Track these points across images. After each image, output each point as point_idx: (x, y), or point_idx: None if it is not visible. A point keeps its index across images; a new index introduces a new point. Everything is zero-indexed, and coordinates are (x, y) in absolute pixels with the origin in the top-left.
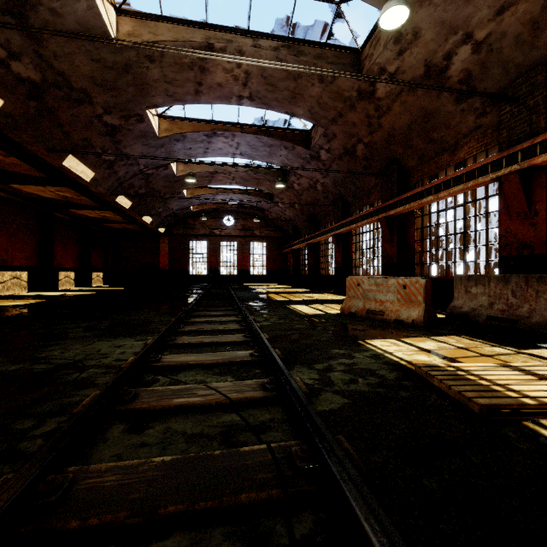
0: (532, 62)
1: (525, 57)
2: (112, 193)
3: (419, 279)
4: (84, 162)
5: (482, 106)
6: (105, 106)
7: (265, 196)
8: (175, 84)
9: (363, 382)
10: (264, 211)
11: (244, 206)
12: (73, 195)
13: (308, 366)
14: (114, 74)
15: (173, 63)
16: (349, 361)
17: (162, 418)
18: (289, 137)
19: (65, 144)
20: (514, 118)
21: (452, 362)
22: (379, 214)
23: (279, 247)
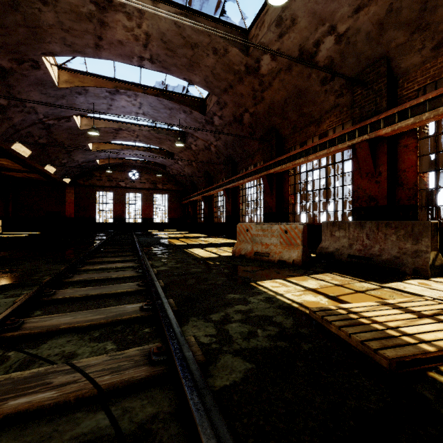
0: (377, 56)
1: (372, 51)
2: (6, 140)
3: (298, 225)
4: None
5: (340, 88)
6: None
7: (166, 154)
8: (73, 33)
9: (263, 334)
10: (166, 168)
11: (147, 162)
12: None
13: (204, 317)
14: None
15: (69, 10)
16: (245, 307)
17: None
18: (187, 102)
19: None
20: (364, 99)
21: (336, 301)
22: (262, 172)
23: (179, 199)
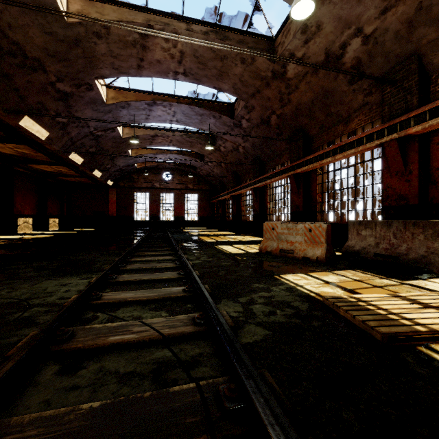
0: (407, 54)
1: (402, 49)
2: (65, 151)
3: (322, 224)
4: (39, 123)
5: (369, 87)
6: (58, 74)
7: (197, 156)
8: (120, 58)
9: (281, 313)
10: (196, 169)
11: (179, 164)
12: (30, 151)
13: (233, 299)
14: (66, 47)
15: (118, 40)
16: (267, 294)
17: (97, 357)
18: (216, 108)
19: (21, 106)
20: (393, 97)
21: (352, 293)
22: (289, 171)
23: (209, 198)
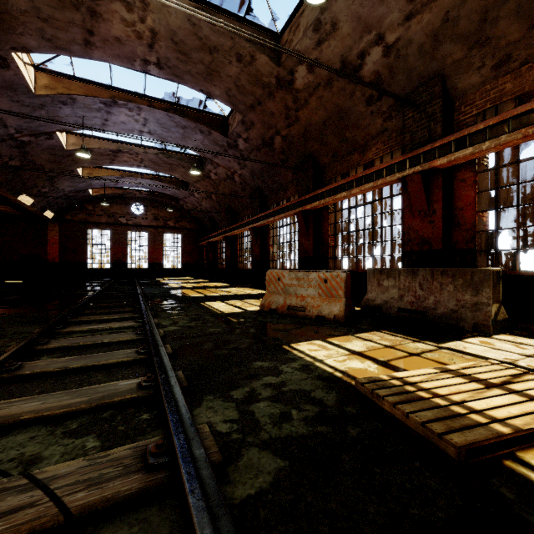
0: (431, 73)
1: (426, 67)
2: None
3: (340, 272)
4: None
5: (389, 110)
6: None
7: (179, 184)
8: (54, 24)
9: (299, 416)
10: (179, 201)
11: (155, 194)
12: None
13: (222, 395)
14: None
15: None
16: (276, 379)
17: None
18: (205, 120)
19: None
20: (416, 123)
21: (388, 368)
22: (296, 208)
23: (196, 239)
